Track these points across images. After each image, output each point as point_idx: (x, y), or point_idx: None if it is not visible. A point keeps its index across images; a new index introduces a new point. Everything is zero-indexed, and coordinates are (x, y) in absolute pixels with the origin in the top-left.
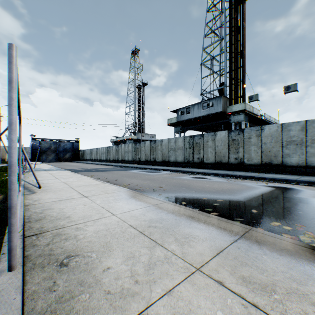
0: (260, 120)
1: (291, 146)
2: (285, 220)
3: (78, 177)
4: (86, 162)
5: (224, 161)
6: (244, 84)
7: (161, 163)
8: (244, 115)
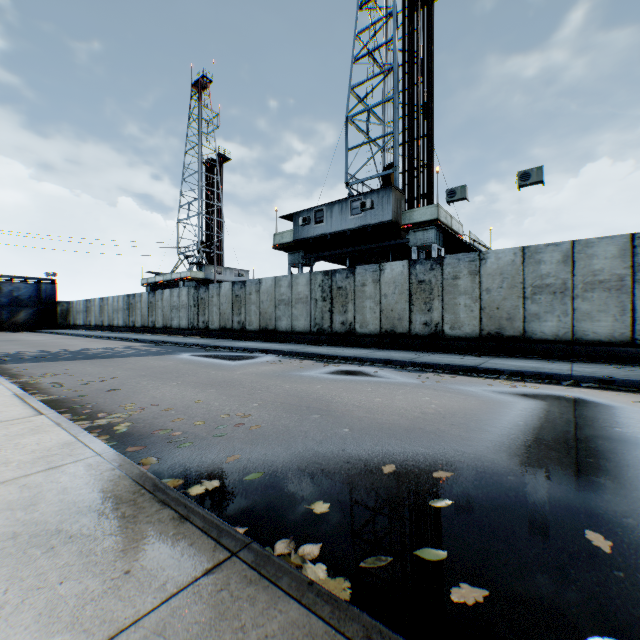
0: (462, 245)
1: (543, 297)
2: None
3: None
4: (71, 333)
5: (400, 329)
6: (431, 171)
7: (258, 335)
8: (436, 232)
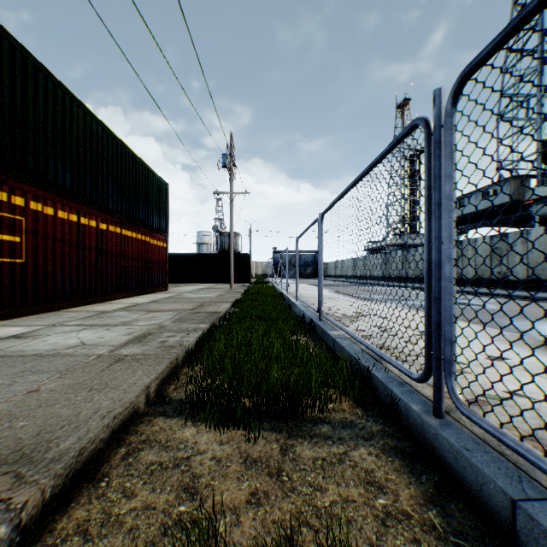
0: None
1: None
2: (390, 301)
3: (310, 287)
4: (328, 279)
5: (484, 276)
6: None
7: (414, 280)
8: None
